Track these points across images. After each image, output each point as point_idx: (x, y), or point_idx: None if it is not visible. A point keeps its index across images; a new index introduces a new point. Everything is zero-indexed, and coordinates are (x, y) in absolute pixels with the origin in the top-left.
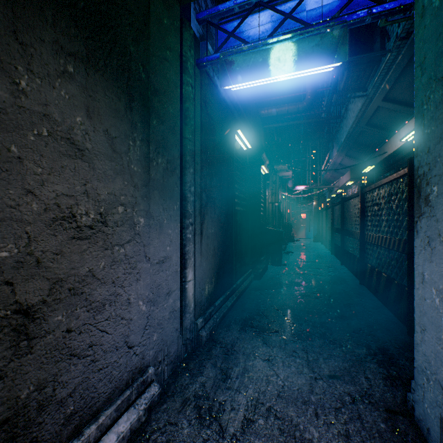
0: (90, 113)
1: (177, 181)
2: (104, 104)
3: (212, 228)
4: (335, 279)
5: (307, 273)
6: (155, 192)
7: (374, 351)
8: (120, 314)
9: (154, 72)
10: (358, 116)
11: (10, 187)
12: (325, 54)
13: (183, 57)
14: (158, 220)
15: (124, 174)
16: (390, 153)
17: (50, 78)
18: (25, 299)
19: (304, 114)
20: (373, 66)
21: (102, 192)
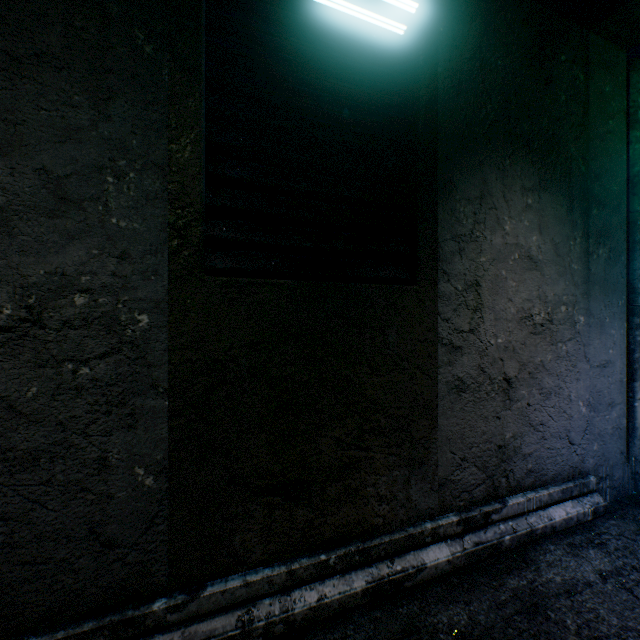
0: (540, 229)
1: (621, 271)
2: (550, 216)
3: None
4: None
5: None
6: (594, 288)
7: None
8: (562, 407)
9: (593, 157)
10: None
11: (501, 298)
12: None
13: (629, 109)
14: (598, 318)
15: (565, 274)
16: None
17: (518, 216)
18: (507, 372)
19: None
20: None
21: (548, 294)
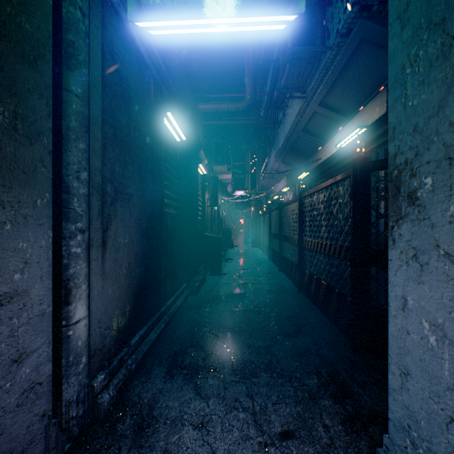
0: None
1: (45, 157)
2: None
3: (126, 236)
4: (275, 287)
5: (248, 282)
6: None
7: (326, 379)
8: None
9: None
10: (296, 120)
11: None
12: (276, 5)
13: None
14: None
15: None
16: (324, 159)
17: None
18: None
19: (243, 118)
20: (314, 63)
21: None
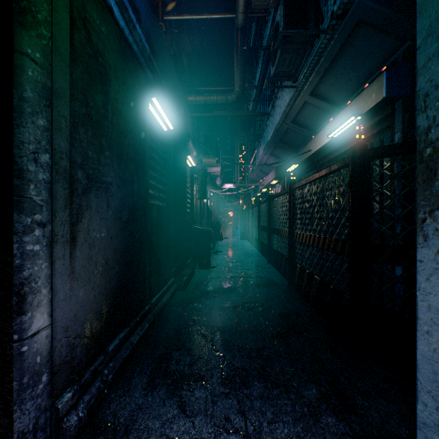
0: None
1: None
2: None
3: (103, 229)
4: (265, 281)
5: (237, 275)
6: None
7: (326, 388)
8: None
9: None
10: (286, 111)
11: None
12: None
13: None
14: None
15: None
16: (315, 151)
17: None
18: None
19: (232, 111)
20: (306, 49)
21: None
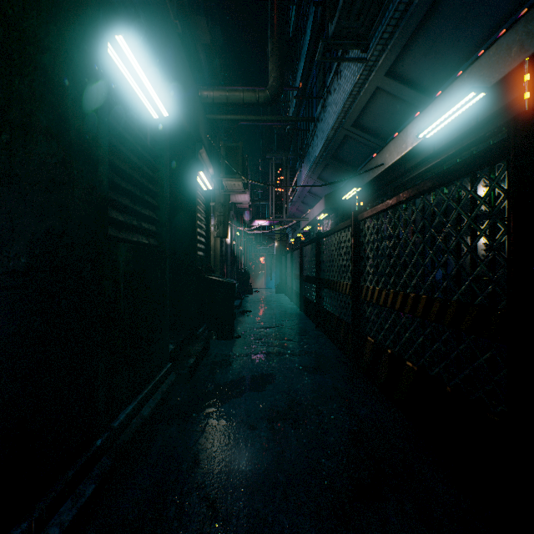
0: None
1: None
2: None
3: None
4: (316, 360)
5: (273, 350)
6: None
7: None
8: None
9: None
10: (346, 107)
11: None
12: None
13: None
14: None
15: None
16: (389, 165)
17: None
18: None
19: (265, 123)
20: None
21: None
